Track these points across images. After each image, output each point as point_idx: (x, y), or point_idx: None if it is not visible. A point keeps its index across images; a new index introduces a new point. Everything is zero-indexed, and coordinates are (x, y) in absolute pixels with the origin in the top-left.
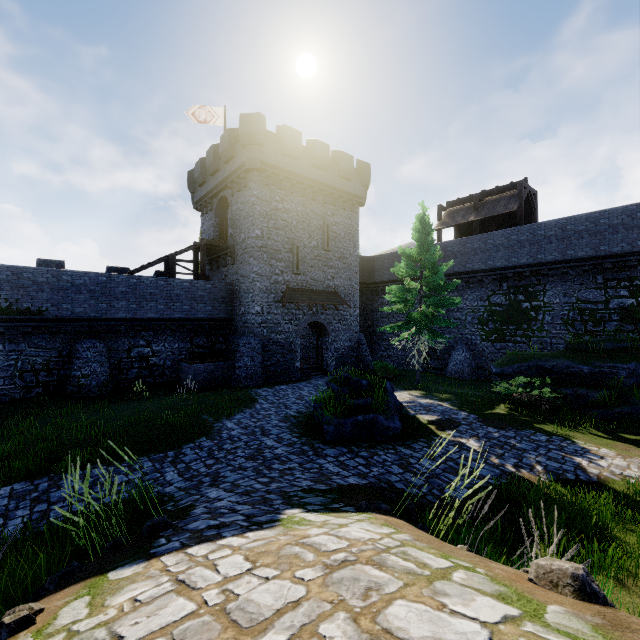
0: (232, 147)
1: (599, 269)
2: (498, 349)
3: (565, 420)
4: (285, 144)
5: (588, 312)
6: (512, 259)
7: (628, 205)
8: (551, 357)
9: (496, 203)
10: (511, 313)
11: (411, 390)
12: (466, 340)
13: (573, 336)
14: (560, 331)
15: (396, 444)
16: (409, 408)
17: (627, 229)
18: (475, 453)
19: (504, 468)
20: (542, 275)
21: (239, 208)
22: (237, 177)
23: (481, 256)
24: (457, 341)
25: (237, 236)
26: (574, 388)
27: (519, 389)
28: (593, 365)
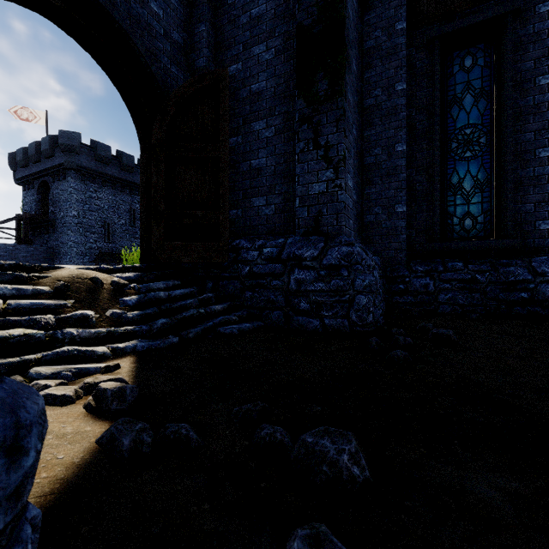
0: (53, 149)
1: None
2: None
3: None
4: (97, 154)
5: None
6: None
7: None
8: None
9: None
10: None
11: None
12: None
13: None
14: None
15: None
16: None
17: None
18: None
19: None
20: None
21: (59, 193)
22: (57, 171)
23: None
24: None
25: (57, 213)
26: None
27: None
28: None
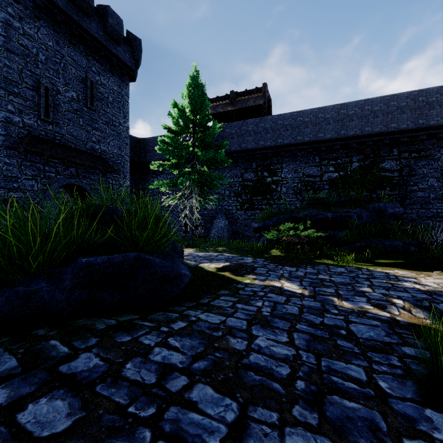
0: None
1: (317, 152)
2: (249, 216)
3: (329, 256)
4: None
5: (310, 184)
6: (260, 142)
7: (335, 104)
8: (301, 209)
9: (247, 100)
10: (259, 186)
11: (184, 248)
12: (225, 210)
13: (301, 202)
14: (292, 199)
15: (184, 307)
16: (188, 260)
17: (335, 122)
18: (309, 298)
19: (374, 314)
20: (281, 156)
21: None
22: None
23: (237, 140)
24: (218, 212)
25: None
26: (324, 231)
27: (290, 232)
28: (334, 212)
